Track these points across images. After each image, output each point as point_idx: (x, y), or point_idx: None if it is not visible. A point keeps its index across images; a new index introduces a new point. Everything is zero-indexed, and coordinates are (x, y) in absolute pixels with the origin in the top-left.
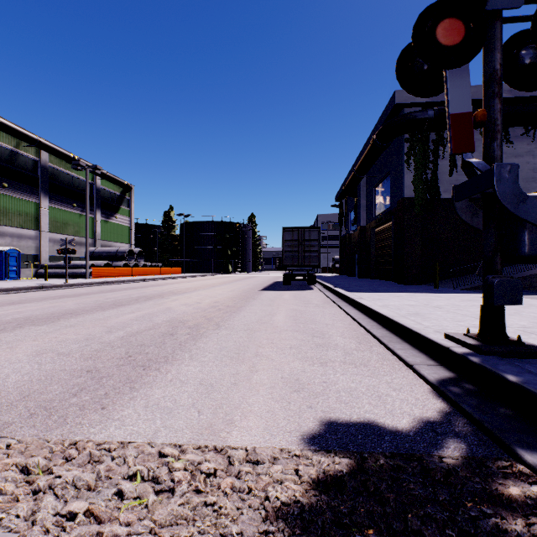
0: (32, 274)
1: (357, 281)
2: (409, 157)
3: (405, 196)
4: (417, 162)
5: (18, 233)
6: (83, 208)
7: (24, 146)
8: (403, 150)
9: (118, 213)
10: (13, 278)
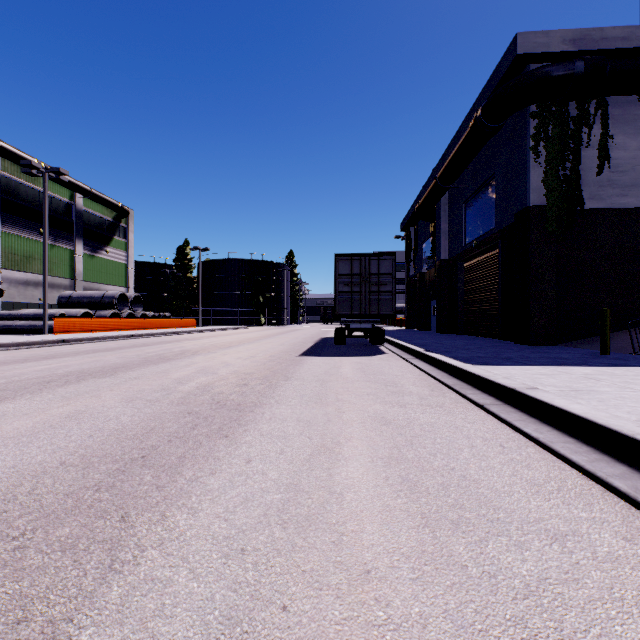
0: None
1: (445, 338)
2: (537, 141)
3: (531, 205)
4: (550, 149)
5: None
6: (56, 237)
7: None
8: (527, 131)
9: (110, 246)
10: None
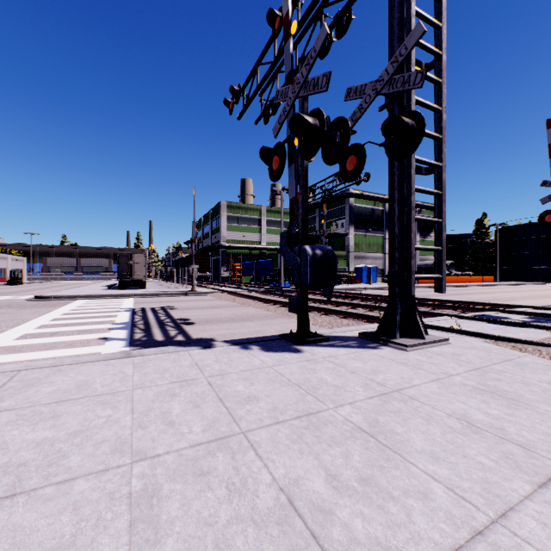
0: (381, 281)
1: None
2: None
3: None
4: None
5: (374, 256)
6: None
7: (377, 204)
8: None
9: (432, 232)
10: (374, 282)
